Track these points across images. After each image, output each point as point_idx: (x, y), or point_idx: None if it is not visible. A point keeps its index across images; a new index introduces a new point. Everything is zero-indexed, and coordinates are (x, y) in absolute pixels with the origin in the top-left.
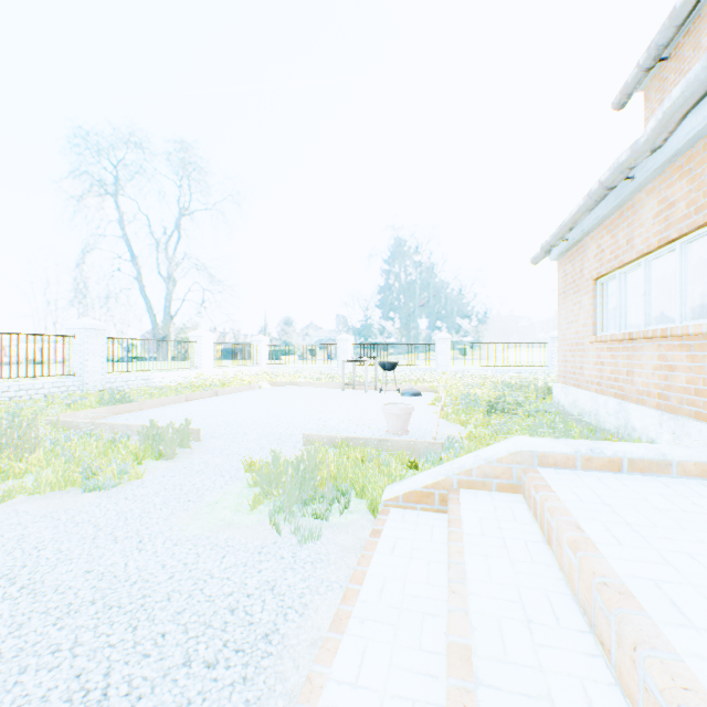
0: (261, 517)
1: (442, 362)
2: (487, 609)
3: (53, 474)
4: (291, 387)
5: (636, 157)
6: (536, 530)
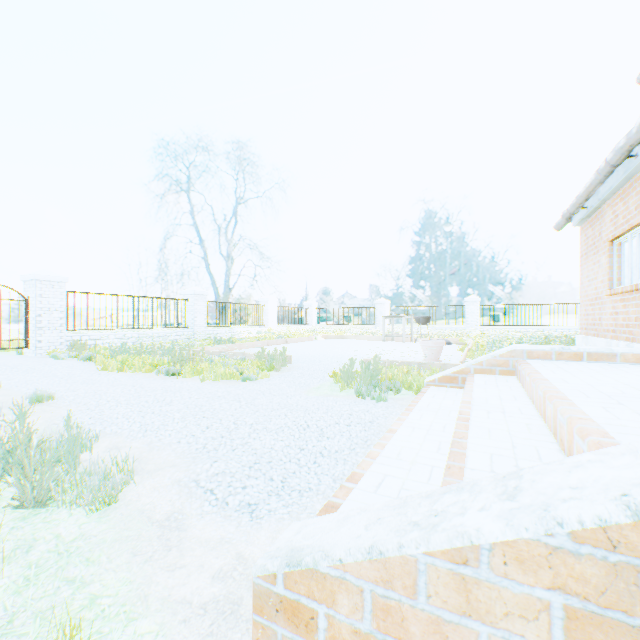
0: (348, 393)
1: (471, 322)
2: (481, 396)
3: (222, 370)
4: (340, 339)
5: (631, 143)
6: (518, 384)
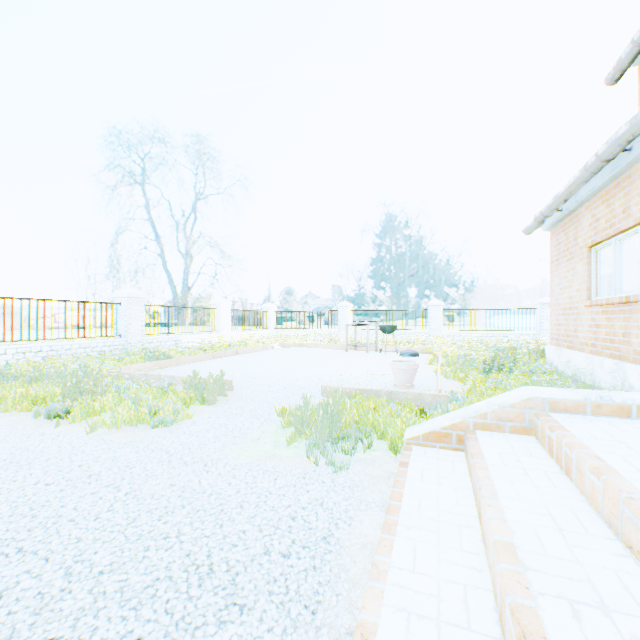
0: (297, 451)
1: (434, 327)
2: (521, 518)
3: (126, 412)
4: (299, 348)
5: (636, 130)
6: (553, 464)
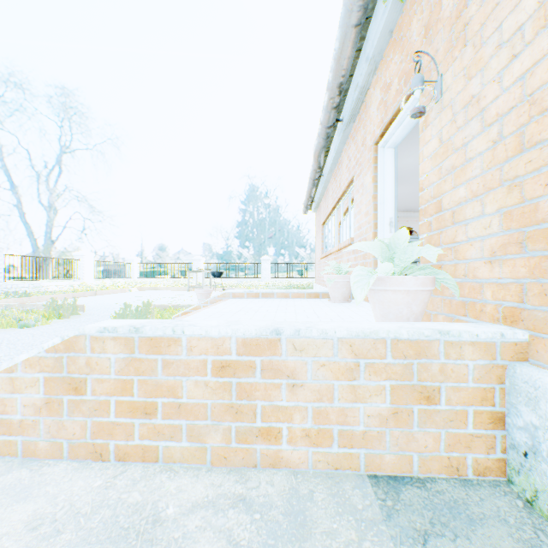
0: None
1: (265, 276)
2: None
3: None
4: (153, 290)
5: (314, 169)
6: None
